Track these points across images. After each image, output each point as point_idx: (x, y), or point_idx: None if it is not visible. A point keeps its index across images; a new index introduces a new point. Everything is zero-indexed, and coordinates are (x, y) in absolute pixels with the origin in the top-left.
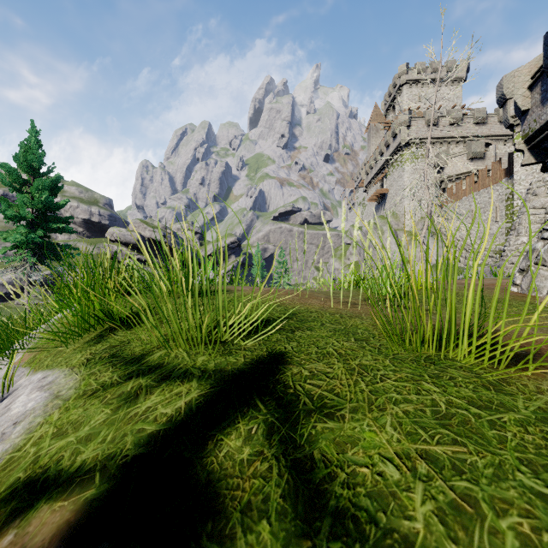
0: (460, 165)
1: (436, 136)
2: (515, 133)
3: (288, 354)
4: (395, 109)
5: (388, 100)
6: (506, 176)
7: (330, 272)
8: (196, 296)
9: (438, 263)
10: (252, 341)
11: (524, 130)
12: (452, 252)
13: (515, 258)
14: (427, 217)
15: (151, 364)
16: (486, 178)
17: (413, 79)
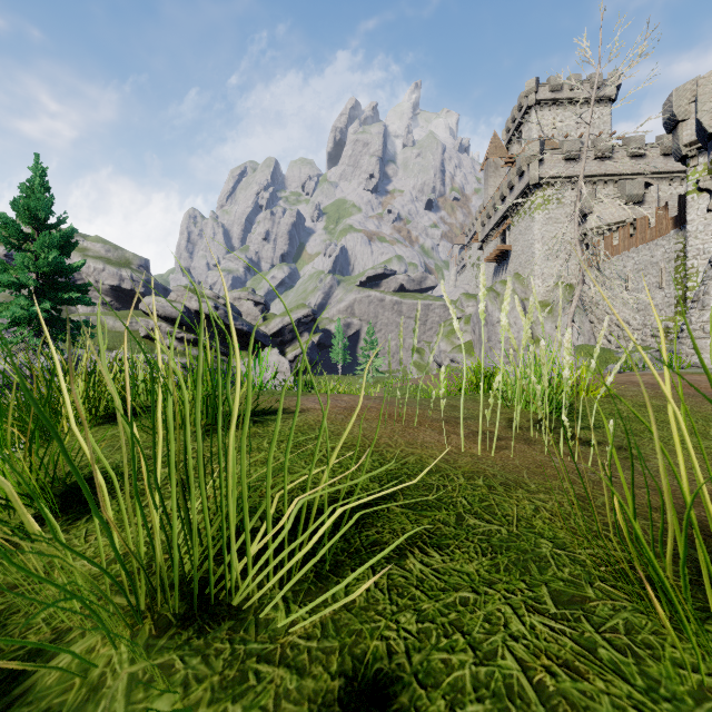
0: (628, 210)
1: (577, 174)
2: (690, 167)
3: (400, 695)
4: (520, 139)
5: (511, 127)
6: (675, 227)
7: (435, 355)
8: (174, 495)
9: (582, 344)
10: (306, 606)
11: (711, 161)
12: (599, 329)
13: (698, 341)
14: (579, 285)
15: (28, 709)
16: (647, 230)
17: (545, 98)
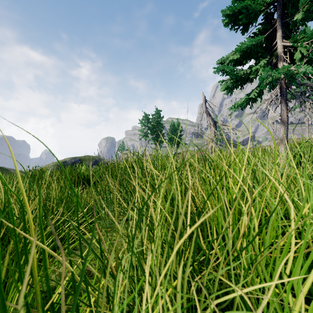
0: None
1: None
2: None
3: None
4: None
5: None
6: None
7: None
8: None
9: None
10: None
11: None
12: None
13: None
14: None
15: None
16: None
17: None
